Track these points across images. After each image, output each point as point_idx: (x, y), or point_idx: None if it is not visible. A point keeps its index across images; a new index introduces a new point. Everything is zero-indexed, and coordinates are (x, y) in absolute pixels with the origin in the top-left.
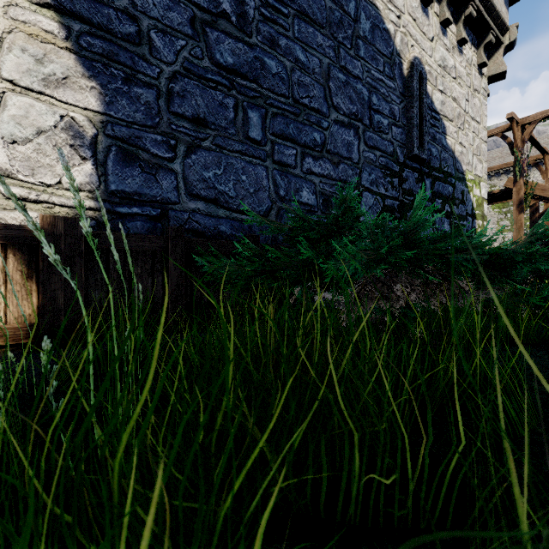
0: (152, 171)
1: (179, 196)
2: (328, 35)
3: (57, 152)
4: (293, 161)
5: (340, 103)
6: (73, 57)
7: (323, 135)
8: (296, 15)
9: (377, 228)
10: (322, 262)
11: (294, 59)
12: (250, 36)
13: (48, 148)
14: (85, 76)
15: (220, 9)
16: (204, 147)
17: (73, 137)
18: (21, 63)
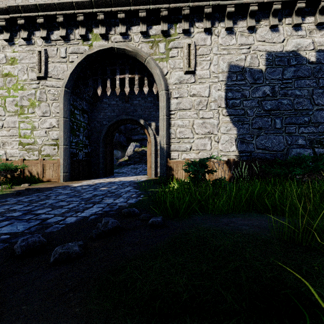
0: (247, 144)
1: (254, 149)
2: (312, 78)
3: (229, 144)
4: (294, 131)
5: (319, 101)
6: (231, 124)
7: (309, 117)
8: (295, 80)
9: (323, 158)
10: (295, 170)
11: (294, 95)
12: (276, 97)
13: (227, 144)
14: (233, 127)
15: (266, 94)
16: (261, 135)
17: (231, 141)
18: (223, 129)
